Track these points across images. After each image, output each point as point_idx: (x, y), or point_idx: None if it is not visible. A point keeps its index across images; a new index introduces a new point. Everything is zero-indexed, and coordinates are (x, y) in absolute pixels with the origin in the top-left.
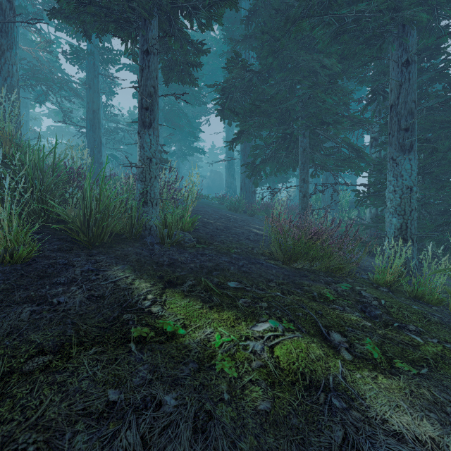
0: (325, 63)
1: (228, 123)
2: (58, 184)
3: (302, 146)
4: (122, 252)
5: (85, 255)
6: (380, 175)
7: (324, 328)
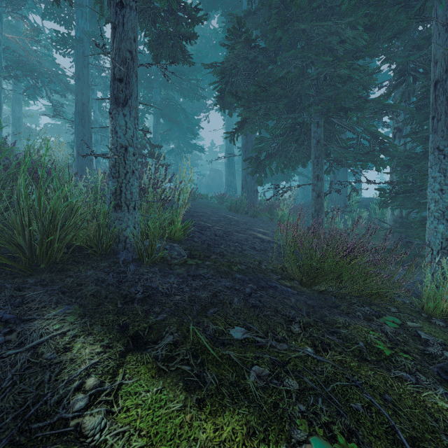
0: (346, 36)
1: (229, 113)
2: (2, 182)
3: (316, 137)
4: (76, 280)
5: (12, 289)
6: (406, 172)
7: None
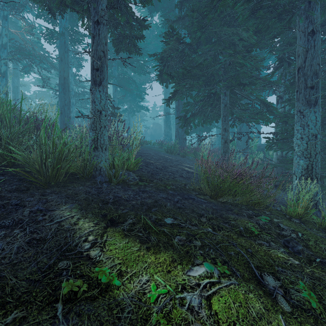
0: (243, 36)
1: (166, 86)
2: (23, 133)
3: (224, 102)
4: (74, 191)
5: (39, 195)
6: (285, 126)
7: (257, 270)
